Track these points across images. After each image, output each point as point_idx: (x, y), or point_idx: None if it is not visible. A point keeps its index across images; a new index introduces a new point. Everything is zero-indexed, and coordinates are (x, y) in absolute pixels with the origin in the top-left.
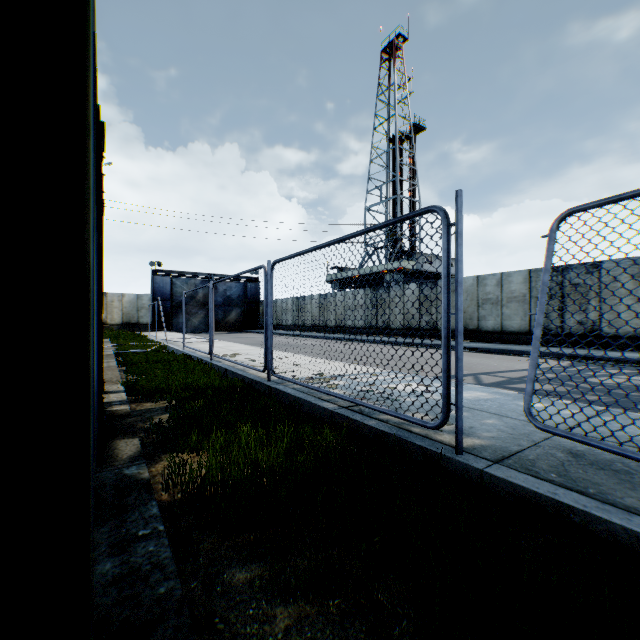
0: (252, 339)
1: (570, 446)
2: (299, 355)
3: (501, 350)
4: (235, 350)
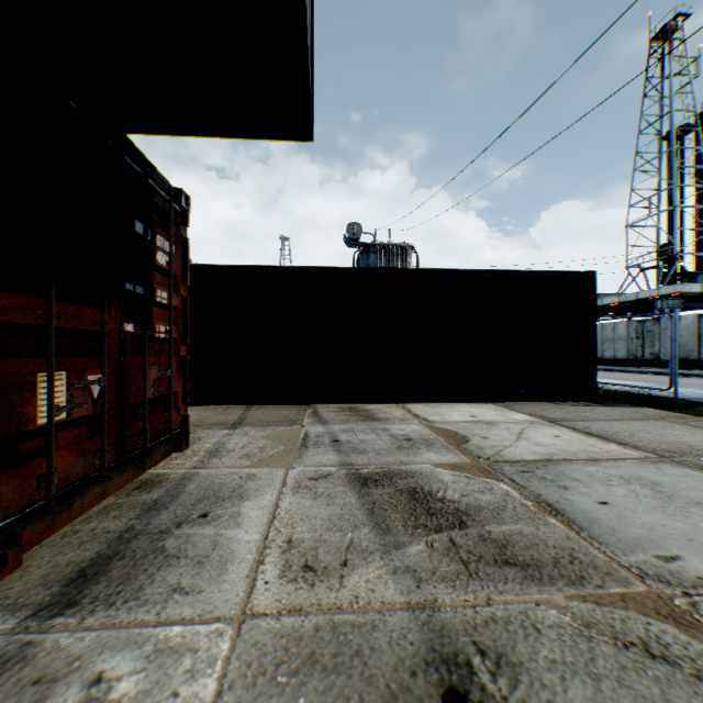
0: None
1: None
2: None
3: None
4: None
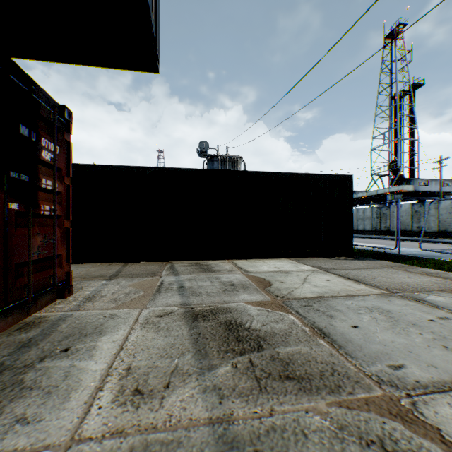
0: None
1: (430, 254)
2: None
3: None
4: None
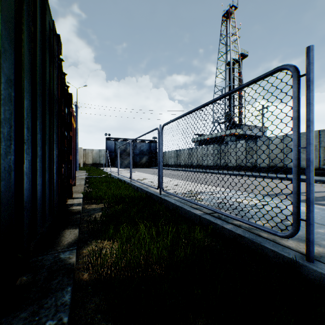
0: (153, 171)
1: None
2: (178, 180)
3: (300, 179)
4: (144, 177)
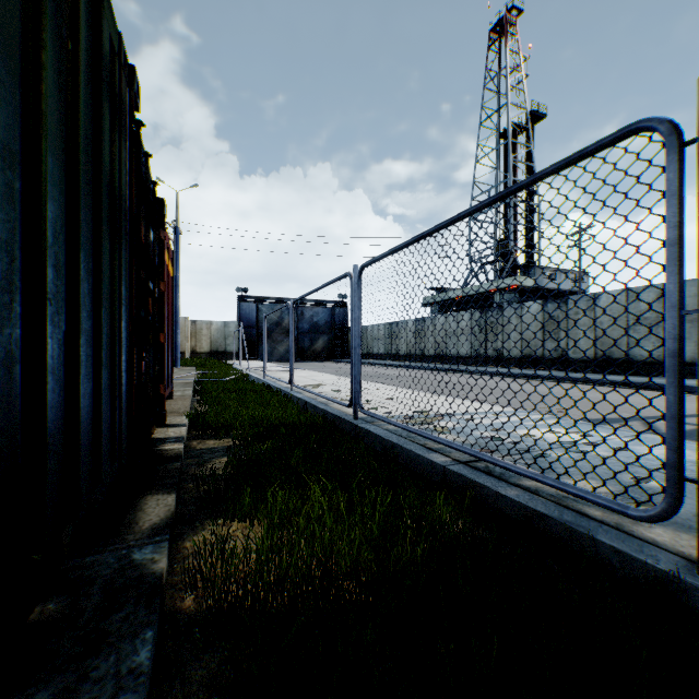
0: (340, 369)
1: None
2: (393, 387)
3: None
4: (319, 380)
